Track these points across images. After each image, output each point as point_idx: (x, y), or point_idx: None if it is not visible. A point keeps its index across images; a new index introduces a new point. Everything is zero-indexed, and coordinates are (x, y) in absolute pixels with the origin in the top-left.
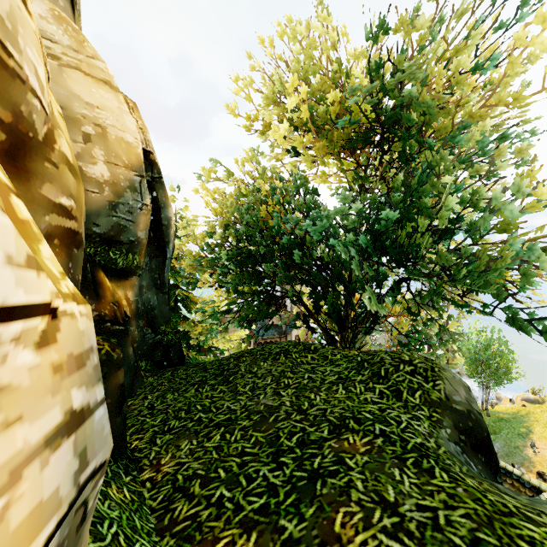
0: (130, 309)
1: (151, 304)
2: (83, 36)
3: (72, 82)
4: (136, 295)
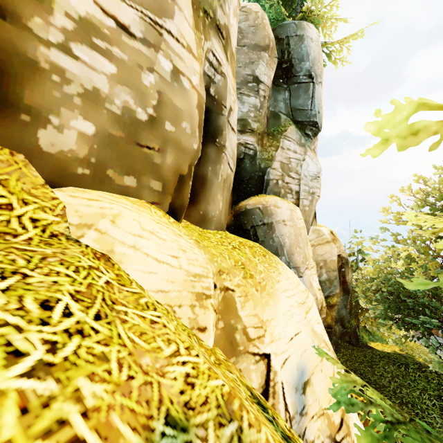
0: (334, 319)
1: (343, 314)
2: (320, 230)
3: (317, 250)
4: (336, 313)
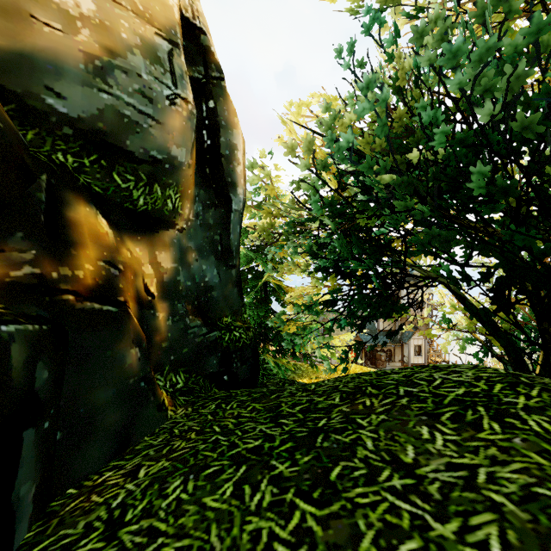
0: (159, 283)
1: (207, 281)
2: None
3: None
4: (173, 260)
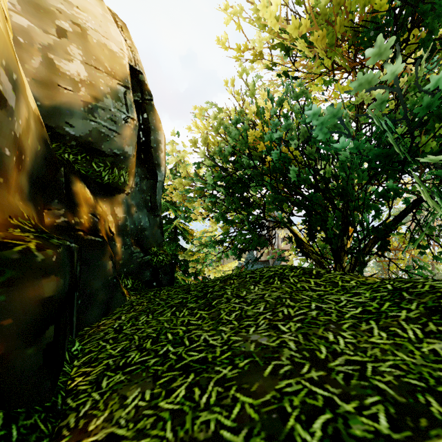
0: (116, 226)
1: (142, 225)
2: None
3: None
4: (124, 212)
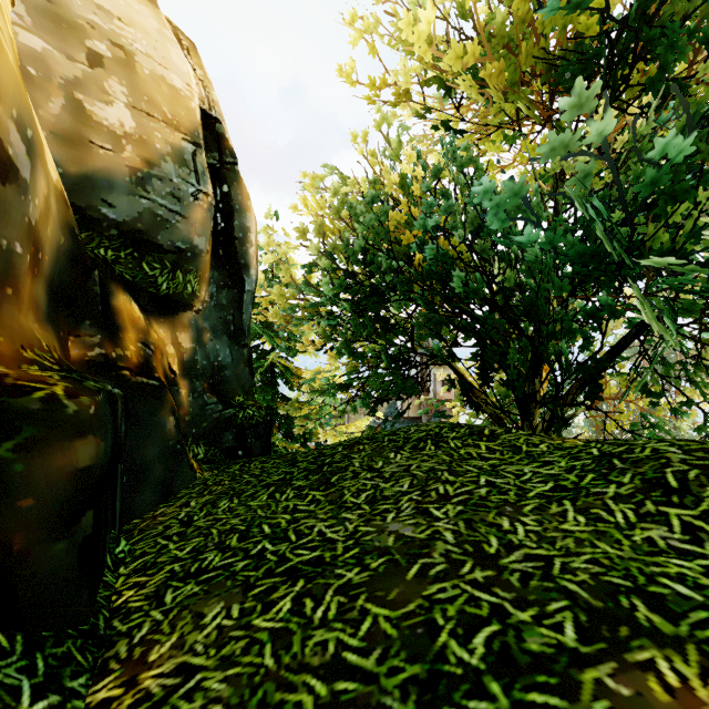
0: (180, 362)
1: (220, 361)
2: None
3: None
4: (192, 341)
